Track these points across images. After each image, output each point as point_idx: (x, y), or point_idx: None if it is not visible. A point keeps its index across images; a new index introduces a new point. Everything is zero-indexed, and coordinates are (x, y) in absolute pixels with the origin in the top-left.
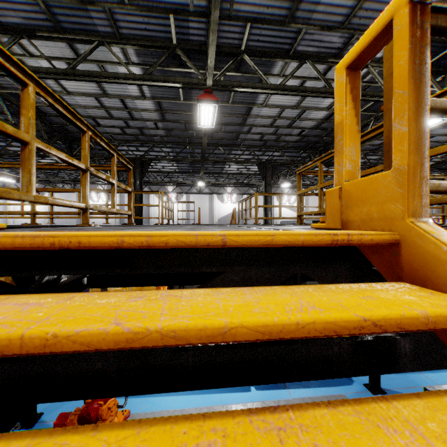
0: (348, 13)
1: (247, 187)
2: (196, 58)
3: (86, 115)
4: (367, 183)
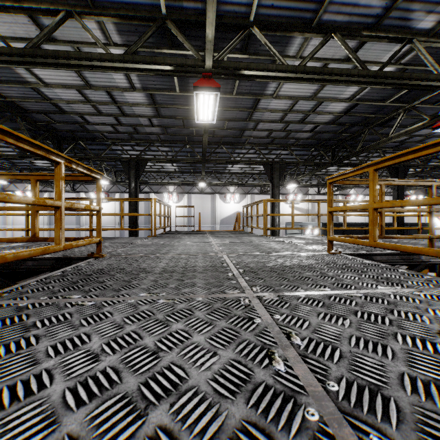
0: None
1: (251, 186)
2: (192, 35)
3: (72, 111)
4: None
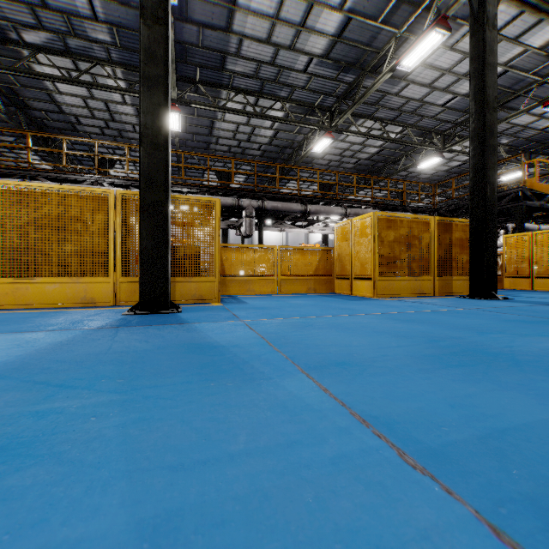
0: (505, 129)
1: None
2: (431, 135)
3: (326, 152)
4: None
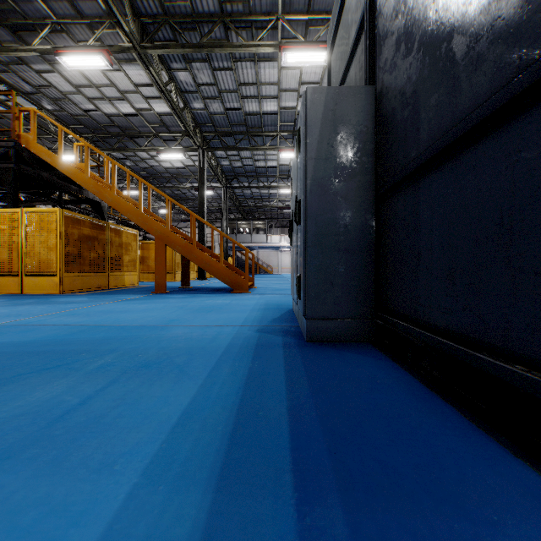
0: (41, 85)
1: None
2: None
3: None
4: (81, 164)
